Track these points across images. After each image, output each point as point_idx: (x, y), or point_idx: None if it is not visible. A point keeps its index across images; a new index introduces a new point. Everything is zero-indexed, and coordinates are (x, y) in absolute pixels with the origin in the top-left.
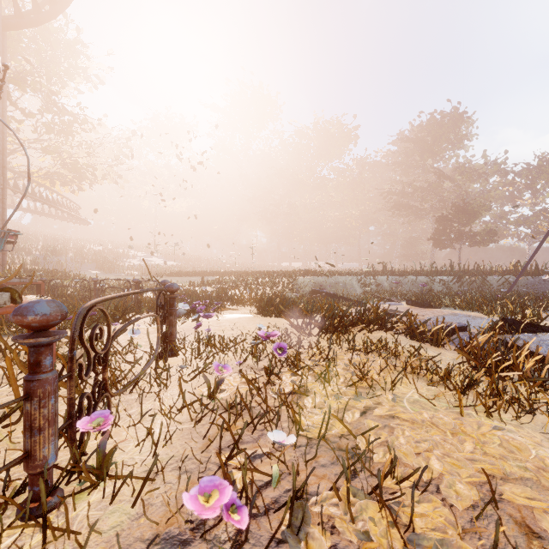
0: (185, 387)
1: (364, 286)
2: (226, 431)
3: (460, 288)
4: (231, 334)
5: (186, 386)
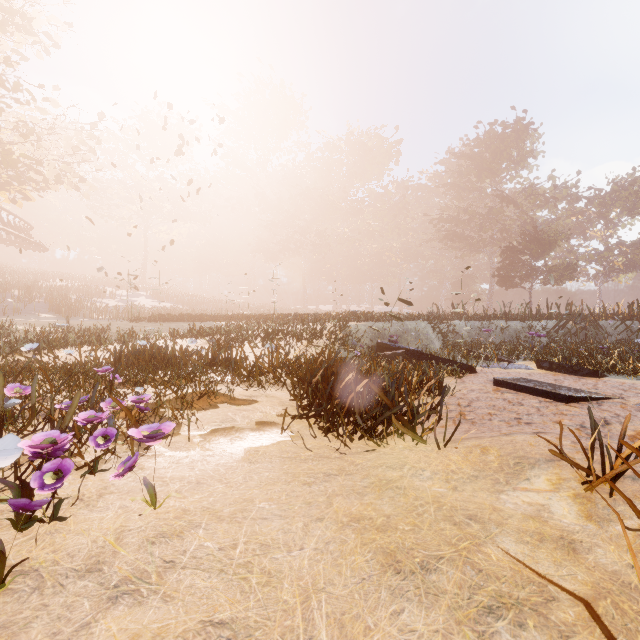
0: None
1: (440, 336)
2: None
3: (564, 338)
4: None
5: None
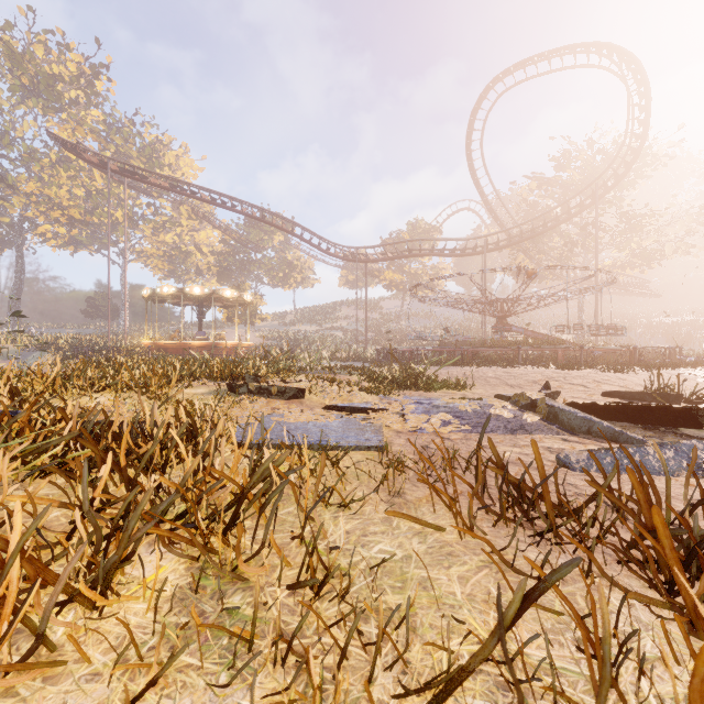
0: None
1: None
2: None
3: None
4: None
5: None
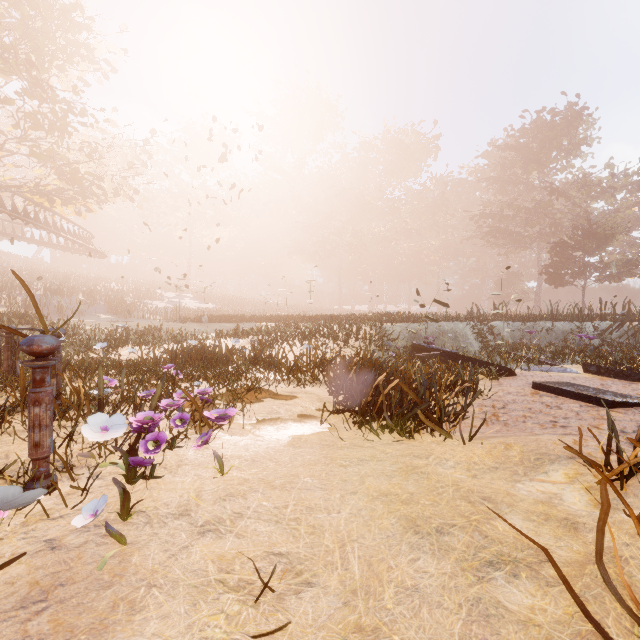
0: None
1: (480, 338)
2: None
3: (620, 340)
4: None
5: None
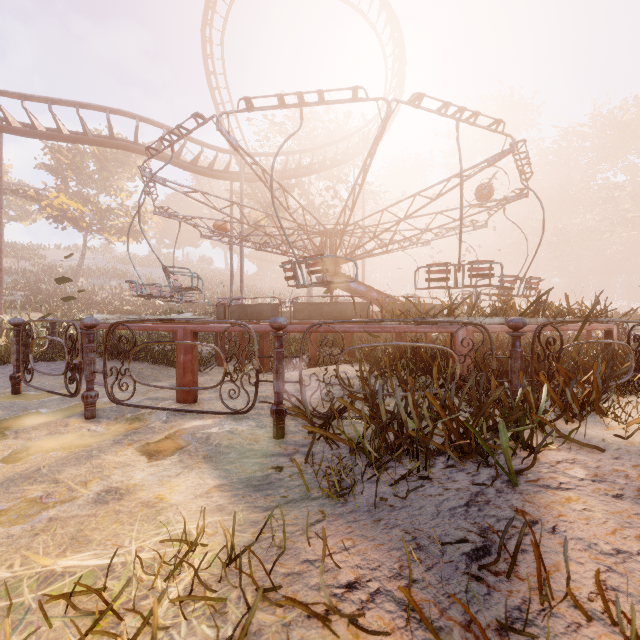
0: None
1: None
2: None
3: None
4: None
5: None
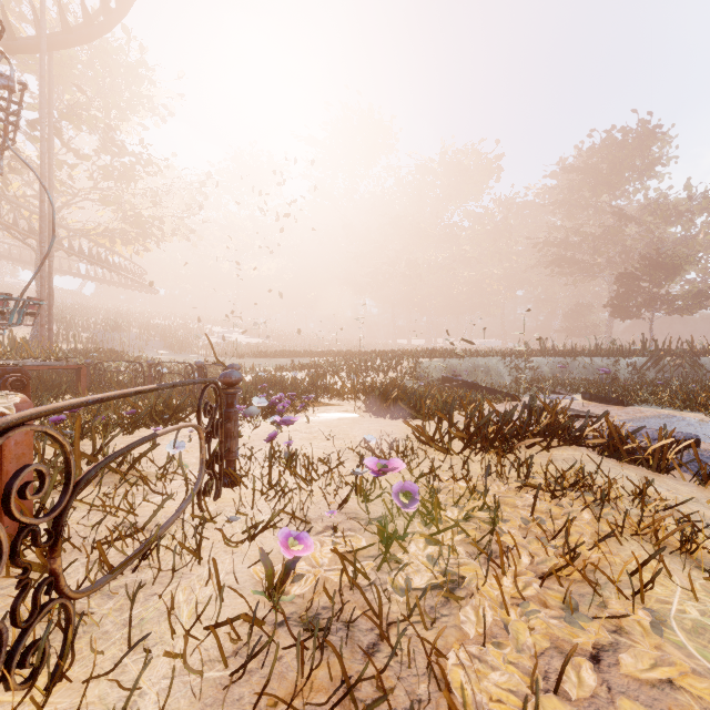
0: (237, 556)
1: (514, 372)
2: (294, 702)
3: (657, 375)
4: (325, 447)
5: (239, 554)
